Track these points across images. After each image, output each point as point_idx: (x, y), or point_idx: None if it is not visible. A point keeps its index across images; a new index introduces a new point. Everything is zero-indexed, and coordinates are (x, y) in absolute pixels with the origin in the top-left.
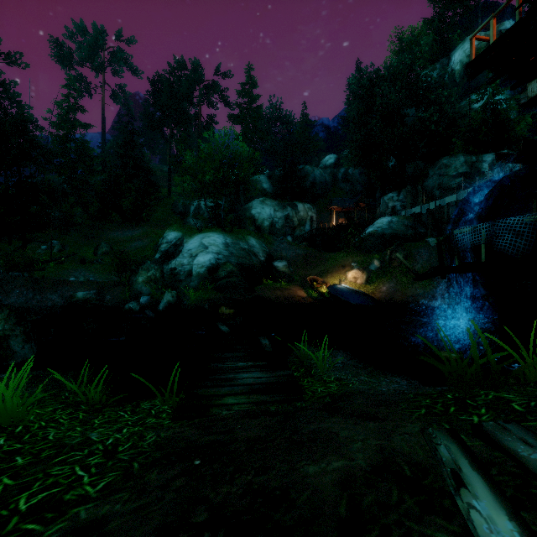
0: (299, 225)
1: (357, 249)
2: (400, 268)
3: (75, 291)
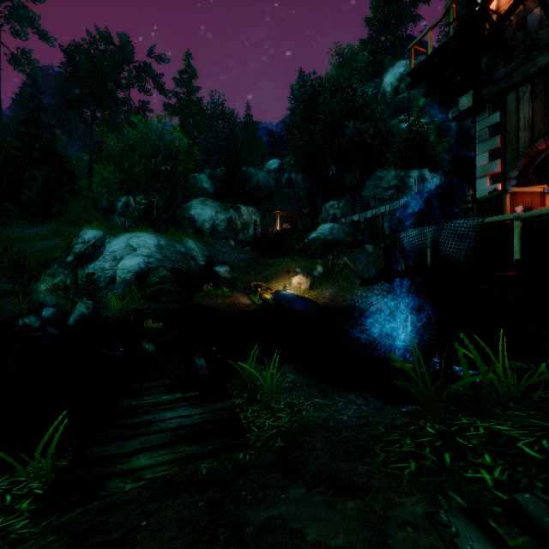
0: (243, 229)
1: (301, 254)
2: (342, 273)
3: None
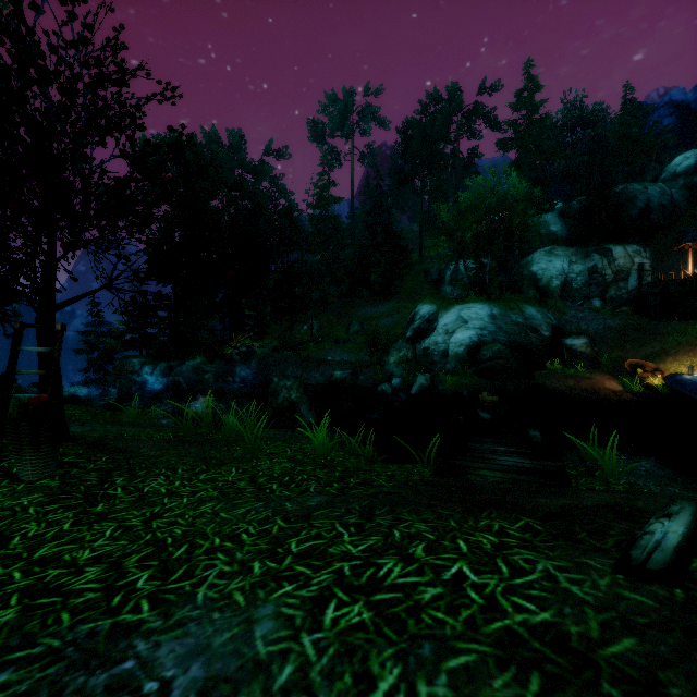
0: (616, 280)
1: None
2: None
3: (333, 370)
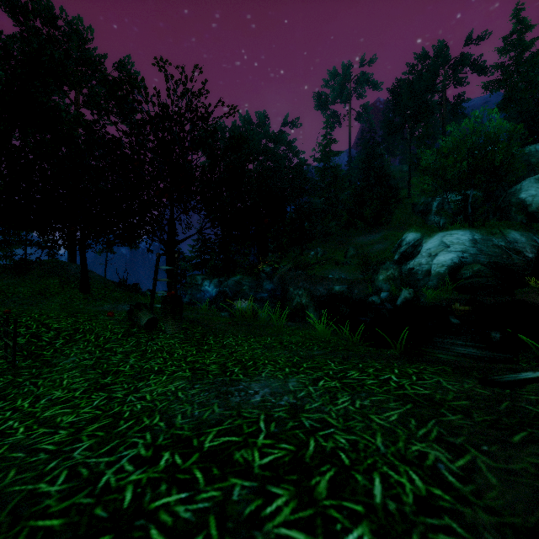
0: None
1: None
2: None
3: (333, 285)
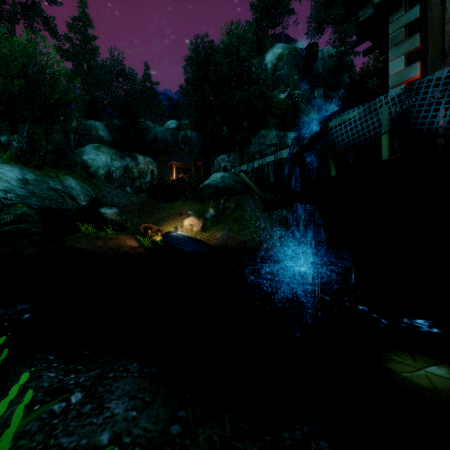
0: (140, 177)
1: (193, 198)
2: (232, 216)
3: None
